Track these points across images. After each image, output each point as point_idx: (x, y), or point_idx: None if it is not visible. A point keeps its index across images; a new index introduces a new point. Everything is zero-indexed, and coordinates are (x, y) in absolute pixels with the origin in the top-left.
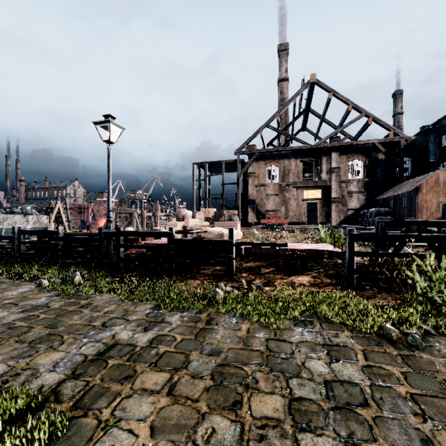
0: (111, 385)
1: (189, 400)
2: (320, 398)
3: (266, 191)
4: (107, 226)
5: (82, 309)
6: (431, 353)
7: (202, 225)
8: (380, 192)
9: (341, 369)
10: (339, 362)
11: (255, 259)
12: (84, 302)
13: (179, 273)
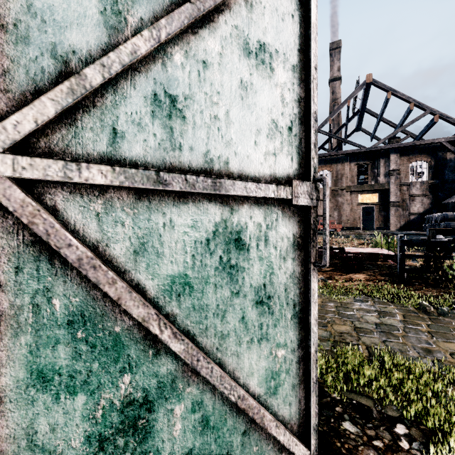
0: None
1: None
2: (372, 328)
3: None
4: None
5: None
6: (453, 318)
7: None
8: (449, 195)
9: (386, 320)
10: (385, 317)
11: None
12: None
13: None
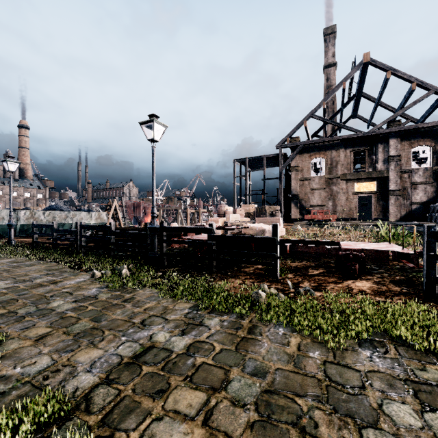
0: (142, 399)
1: (228, 437)
2: None
3: (311, 185)
4: (151, 222)
5: (125, 303)
6: None
7: (243, 221)
8: None
9: None
10: (436, 412)
11: (301, 258)
12: (128, 295)
13: (219, 270)
